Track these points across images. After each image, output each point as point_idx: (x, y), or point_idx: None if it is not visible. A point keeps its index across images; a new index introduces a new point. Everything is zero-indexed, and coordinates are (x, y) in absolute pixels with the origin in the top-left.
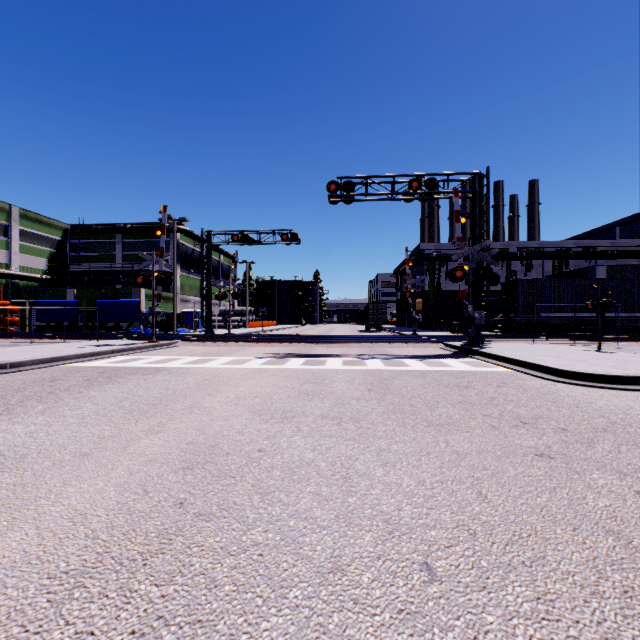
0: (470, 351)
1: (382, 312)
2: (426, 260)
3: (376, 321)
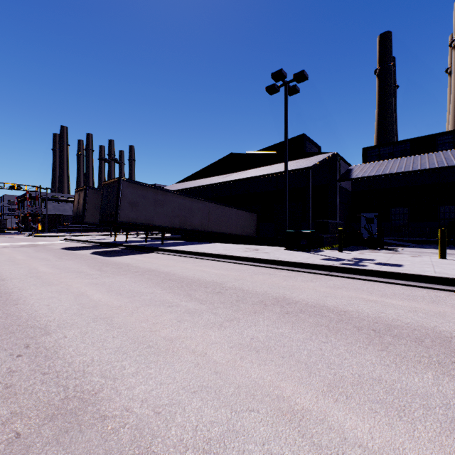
0: (31, 235)
1: (5, 223)
2: (33, 199)
3: (0, 228)
